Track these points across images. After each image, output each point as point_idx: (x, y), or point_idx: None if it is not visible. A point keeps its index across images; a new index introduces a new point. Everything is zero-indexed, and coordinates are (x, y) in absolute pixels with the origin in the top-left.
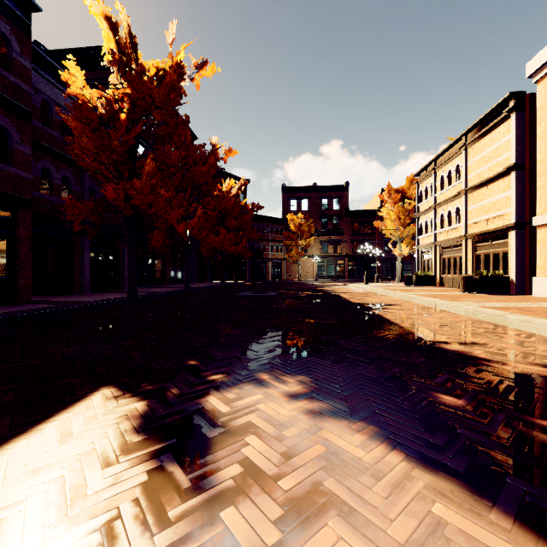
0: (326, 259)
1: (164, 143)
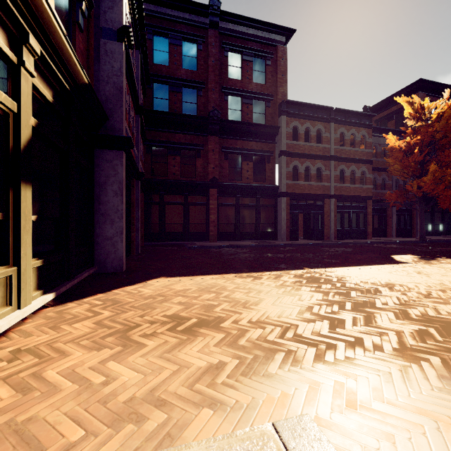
0: None
1: (444, 148)
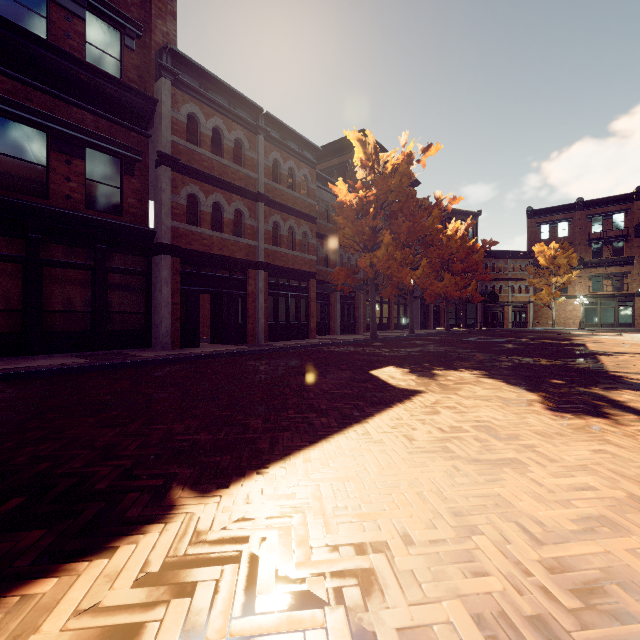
0: (598, 300)
1: (396, 216)
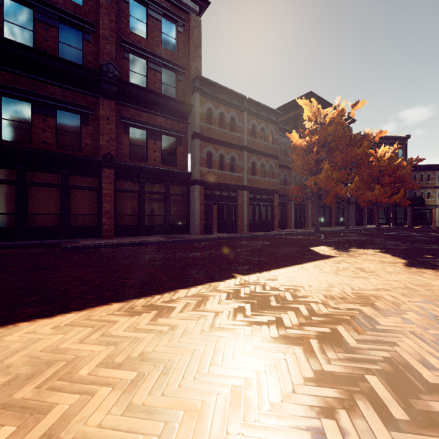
0: None
1: (333, 150)
